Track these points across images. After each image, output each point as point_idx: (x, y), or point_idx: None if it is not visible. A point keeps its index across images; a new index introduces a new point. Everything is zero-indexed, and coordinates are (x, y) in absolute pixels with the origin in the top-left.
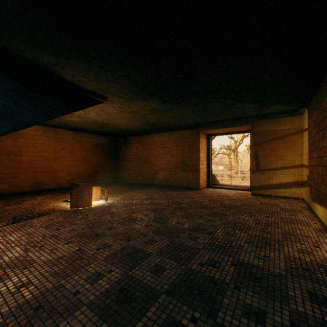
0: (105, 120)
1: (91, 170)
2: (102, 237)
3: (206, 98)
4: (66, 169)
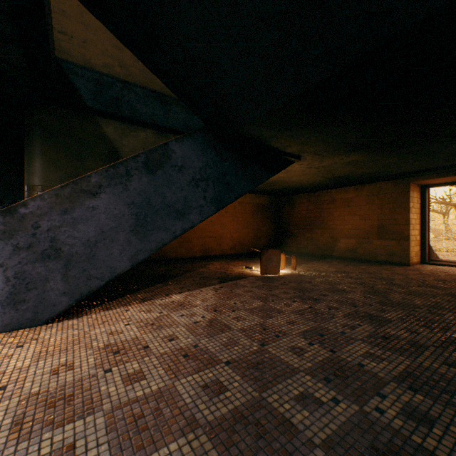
0: (279, 178)
1: (251, 236)
2: (322, 301)
3: (436, 143)
4: (229, 235)
